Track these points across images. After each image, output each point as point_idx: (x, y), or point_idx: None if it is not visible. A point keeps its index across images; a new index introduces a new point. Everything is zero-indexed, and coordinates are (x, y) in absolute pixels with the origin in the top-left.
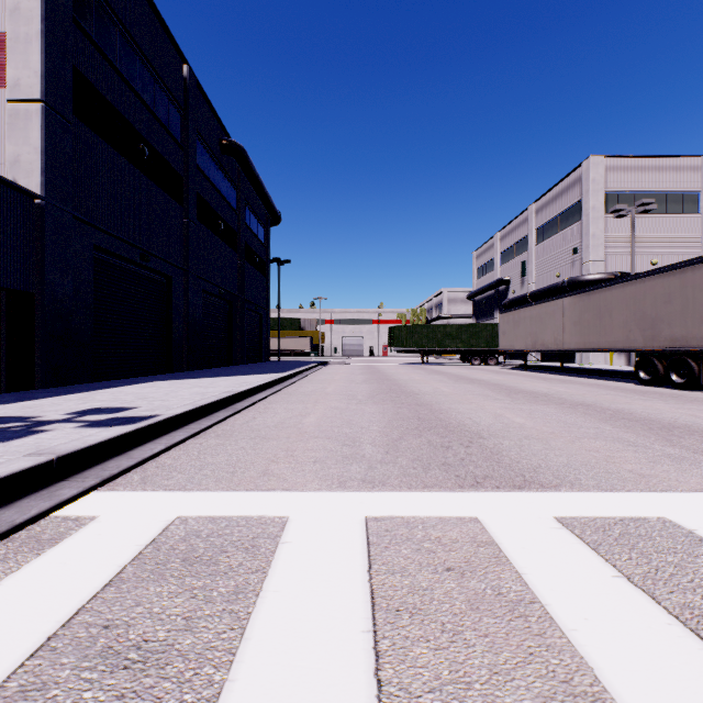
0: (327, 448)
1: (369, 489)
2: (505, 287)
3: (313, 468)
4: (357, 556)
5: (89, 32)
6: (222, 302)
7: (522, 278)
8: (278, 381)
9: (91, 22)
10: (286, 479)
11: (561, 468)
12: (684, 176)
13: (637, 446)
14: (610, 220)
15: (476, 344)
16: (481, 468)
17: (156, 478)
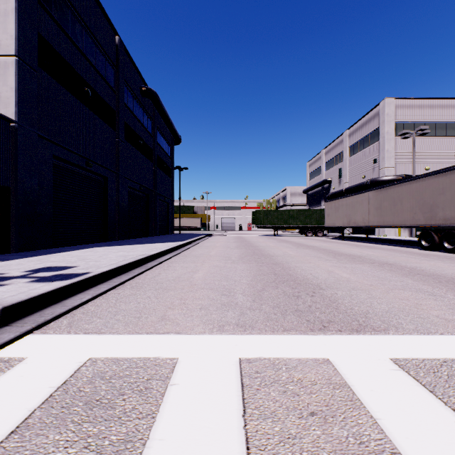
0: (210, 297)
1: (242, 332)
2: (328, 185)
3: (199, 314)
4: (233, 399)
5: (50, 10)
6: (142, 195)
7: (339, 179)
8: (178, 247)
9: (51, 4)
10: (178, 323)
11: (385, 314)
12: (447, 111)
13: (435, 295)
14: (398, 140)
15: (309, 222)
16: (325, 314)
17: (80, 322)
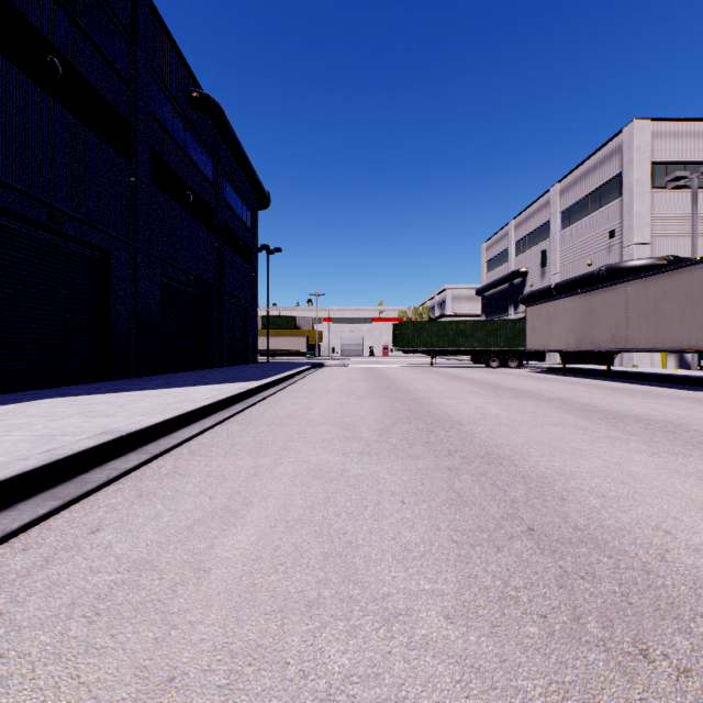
0: None
1: None
2: (521, 280)
3: None
4: None
5: None
6: (193, 292)
7: (542, 269)
8: (243, 396)
9: None
10: None
11: None
12: None
13: None
14: (657, 195)
15: (494, 343)
16: None
17: None
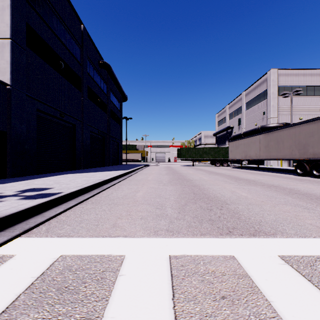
0: (148, 210)
1: (171, 236)
2: (231, 130)
3: (140, 222)
4: (165, 286)
5: (34, 7)
6: (99, 137)
7: (239, 126)
8: (125, 174)
9: (35, 2)
10: (125, 229)
11: (273, 222)
12: (315, 78)
13: (309, 209)
14: (280, 98)
15: (217, 156)
16: (230, 222)
17: (55, 228)
